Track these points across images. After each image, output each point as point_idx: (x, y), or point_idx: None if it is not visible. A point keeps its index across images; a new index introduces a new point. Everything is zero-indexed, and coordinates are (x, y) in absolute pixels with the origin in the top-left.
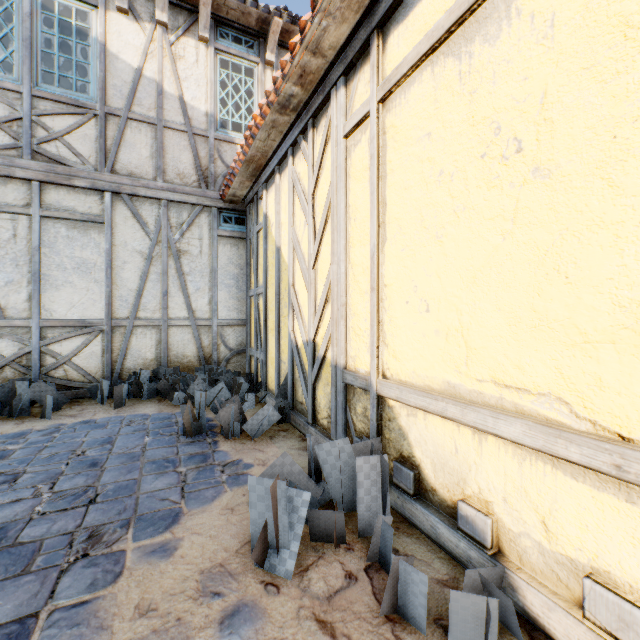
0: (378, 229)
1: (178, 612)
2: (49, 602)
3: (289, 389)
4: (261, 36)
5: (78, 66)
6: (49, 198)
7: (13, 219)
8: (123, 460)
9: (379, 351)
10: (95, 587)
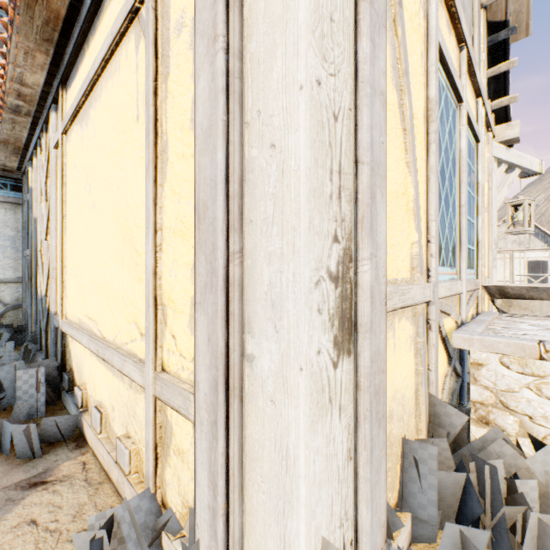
0: (63, 219)
1: None
2: None
3: (38, 334)
4: None
5: None
6: None
7: None
8: None
9: (64, 301)
10: None
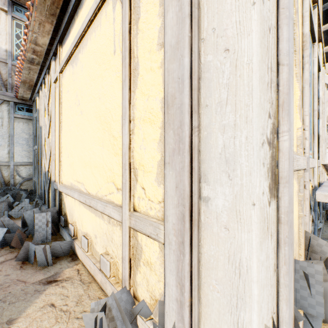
0: (60, 124)
1: None
2: None
3: (43, 194)
4: None
5: None
6: None
7: None
8: None
9: (60, 173)
10: None
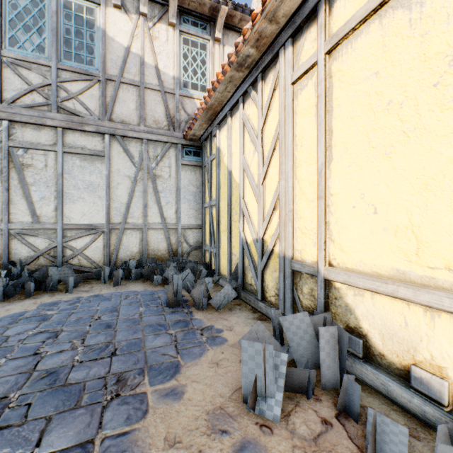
0: (325, 151)
1: (198, 445)
2: (99, 431)
3: (240, 274)
4: (211, 20)
5: (87, 47)
6: (68, 139)
7: (45, 154)
8: (128, 324)
9: (326, 245)
10: (130, 421)
